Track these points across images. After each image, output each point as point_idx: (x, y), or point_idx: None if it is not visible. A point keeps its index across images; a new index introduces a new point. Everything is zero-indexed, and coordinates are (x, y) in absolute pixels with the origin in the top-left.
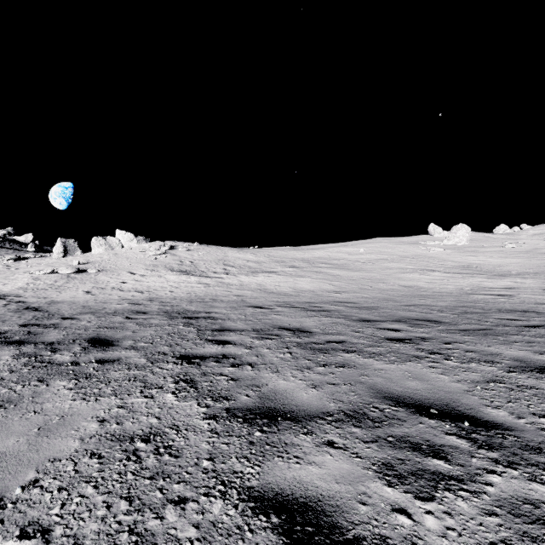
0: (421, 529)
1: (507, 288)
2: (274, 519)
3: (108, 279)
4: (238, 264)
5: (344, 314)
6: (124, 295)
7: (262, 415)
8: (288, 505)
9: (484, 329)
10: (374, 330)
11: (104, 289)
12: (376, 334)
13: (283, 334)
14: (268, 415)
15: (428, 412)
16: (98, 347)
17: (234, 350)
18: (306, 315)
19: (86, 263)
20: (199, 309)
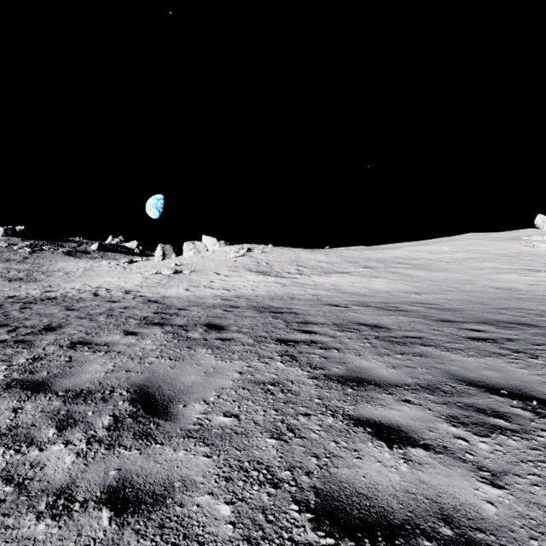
0: (474, 447)
1: None
2: (368, 430)
3: (199, 279)
4: (310, 265)
5: (423, 314)
6: (215, 292)
7: (352, 380)
8: (377, 425)
9: None
10: (454, 330)
11: (198, 287)
12: (457, 333)
13: (362, 328)
14: (356, 381)
15: (499, 392)
16: (214, 330)
17: (320, 338)
18: (383, 314)
19: (180, 265)
20: (281, 305)
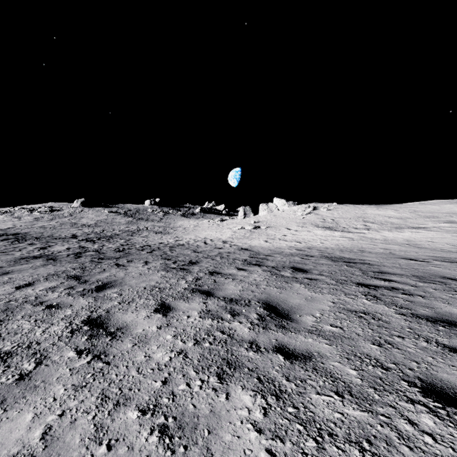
0: None
1: None
2: None
3: (274, 233)
4: (378, 220)
5: None
6: (289, 244)
7: (442, 321)
8: None
9: None
10: None
11: (274, 239)
12: None
13: (448, 282)
14: (447, 322)
15: None
16: (300, 272)
17: (400, 286)
18: None
19: (258, 222)
20: (352, 257)
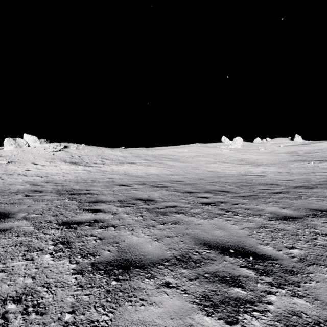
0: None
1: (262, 171)
2: None
3: (16, 168)
4: (111, 158)
5: (176, 188)
6: (27, 179)
7: (119, 266)
8: None
9: (253, 195)
10: (194, 198)
11: (12, 175)
12: (195, 200)
13: (138, 203)
14: (123, 266)
15: (228, 252)
16: None
17: (103, 216)
18: (153, 190)
19: None
20: (82, 188)
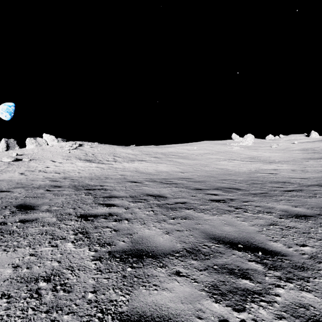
0: None
1: (274, 169)
2: None
3: (37, 165)
4: (122, 155)
5: (185, 185)
6: (47, 175)
7: (133, 255)
8: None
9: (264, 193)
10: (203, 195)
11: (33, 171)
12: (204, 197)
13: (149, 198)
14: (137, 255)
15: (237, 247)
16: (23, 211)
17: (117, 210)
18: (163, 186)
19: (22, 155)
20: (96, 184)
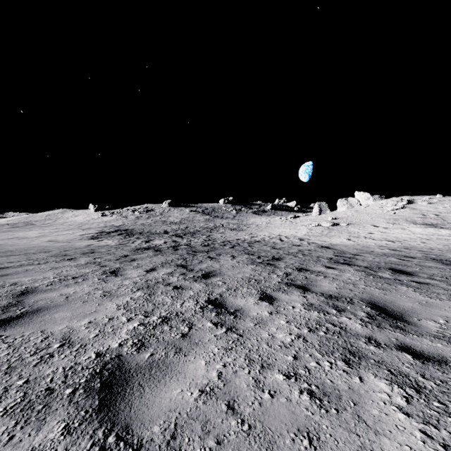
0: None
1: None
2: None
3: (357, 230)
4: None
5: None
6: (378, 243)
7: None
8: None
9: None
10: None
11: (358, 237)
12: None
13: None
14: None
15: None
16: (402, 274)
17: None
18: None
19: (336, 219)
20: None
